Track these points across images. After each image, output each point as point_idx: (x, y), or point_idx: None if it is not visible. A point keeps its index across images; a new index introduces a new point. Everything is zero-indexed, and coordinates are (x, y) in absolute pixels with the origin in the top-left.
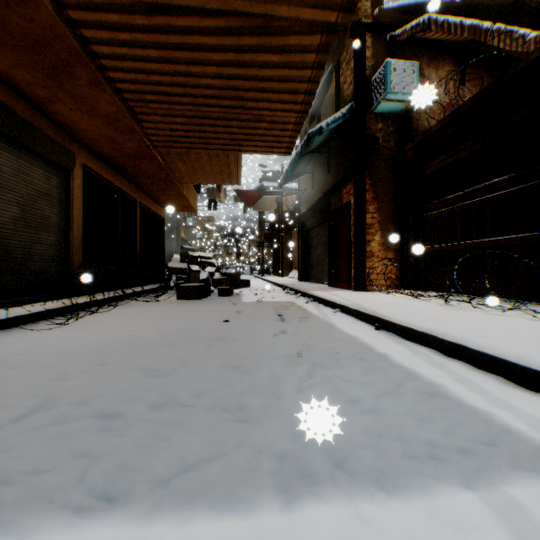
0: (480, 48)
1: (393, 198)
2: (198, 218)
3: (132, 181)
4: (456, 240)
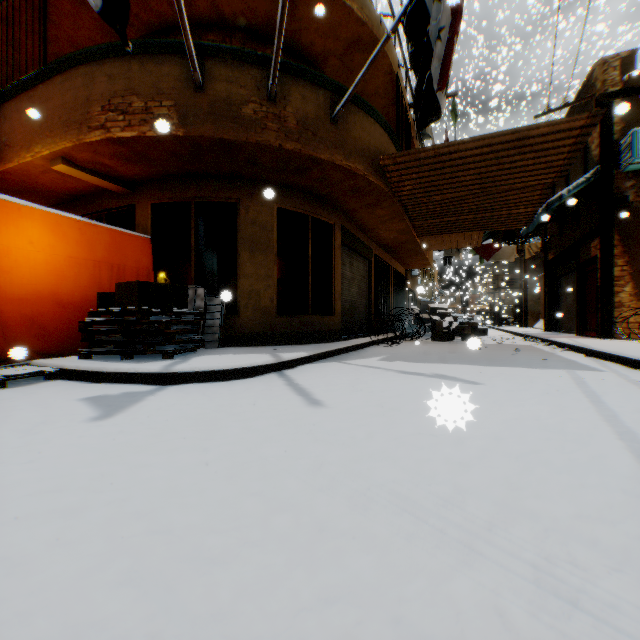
0: None
1: None
2: None
3: (391, 254)
4: None
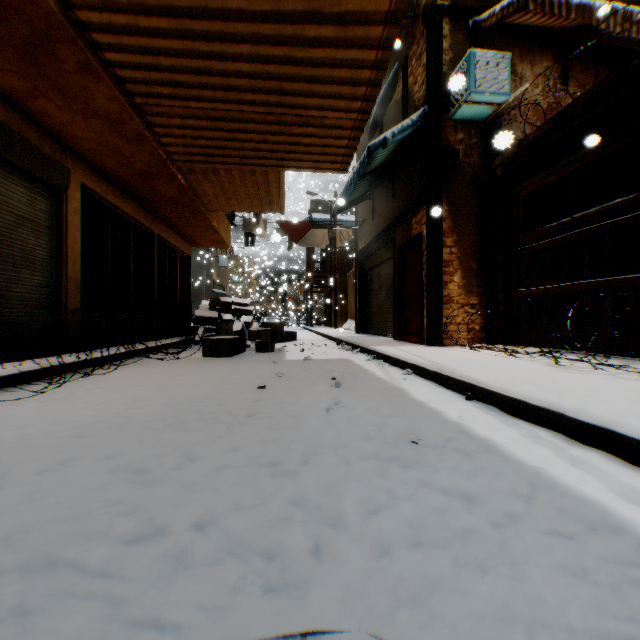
0: (598, 26)
1: (477, 228)
2: (235, 258)
3: (148, 208)
4: (562, 281)
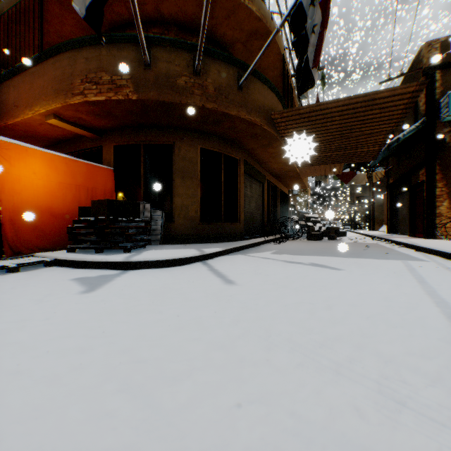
0: None
1: None
2: None
3: (278, 179)
4: None
